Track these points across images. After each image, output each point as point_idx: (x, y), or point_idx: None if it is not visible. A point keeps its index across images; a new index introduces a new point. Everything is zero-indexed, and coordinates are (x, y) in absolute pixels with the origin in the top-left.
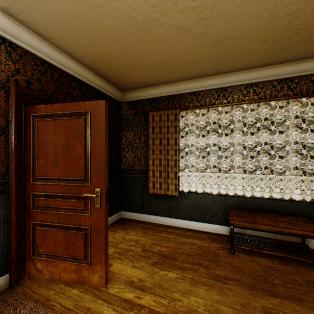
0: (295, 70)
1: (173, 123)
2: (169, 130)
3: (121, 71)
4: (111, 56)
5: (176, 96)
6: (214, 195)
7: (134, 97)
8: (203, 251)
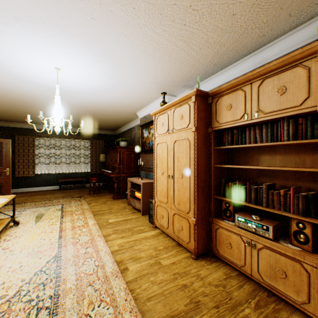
0: (83, 131)
1: (33, 142)
2: (30, 145)
3: (4, 117)
4: (3, 115)
5: (34, 130)
6: (54, 174)
7: (4, 125)
8: (49, 192)
